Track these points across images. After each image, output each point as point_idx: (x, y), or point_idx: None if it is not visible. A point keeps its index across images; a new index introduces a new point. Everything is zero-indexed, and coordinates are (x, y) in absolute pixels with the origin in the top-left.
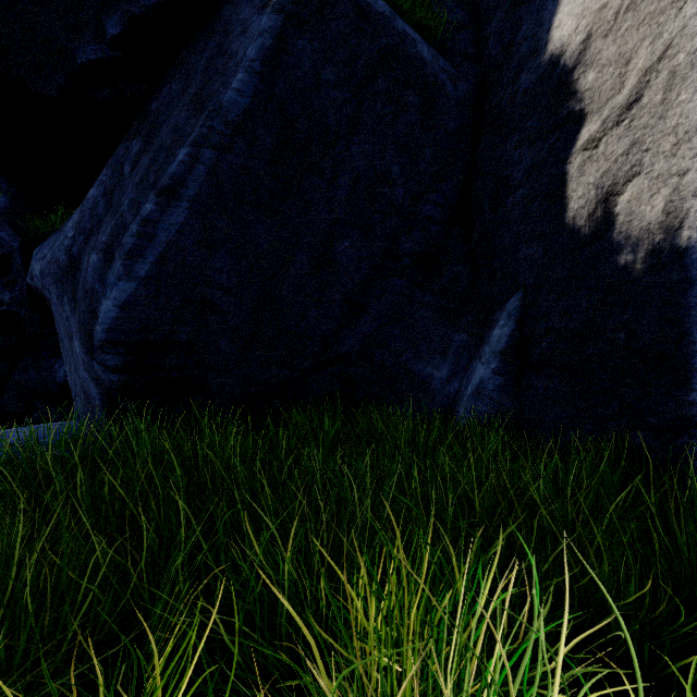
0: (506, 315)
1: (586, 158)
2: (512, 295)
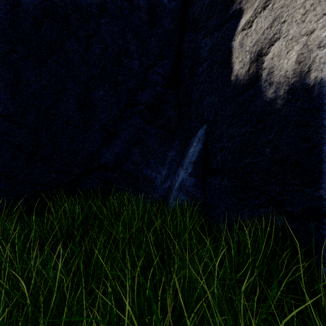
0: (197, 139)
1: (244, 35)
2: (200, 127)
